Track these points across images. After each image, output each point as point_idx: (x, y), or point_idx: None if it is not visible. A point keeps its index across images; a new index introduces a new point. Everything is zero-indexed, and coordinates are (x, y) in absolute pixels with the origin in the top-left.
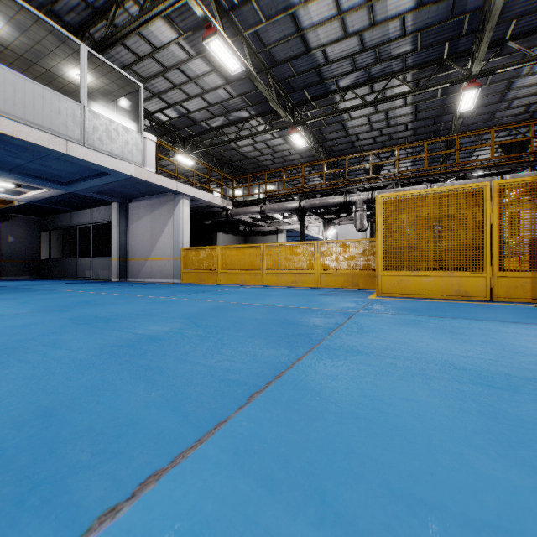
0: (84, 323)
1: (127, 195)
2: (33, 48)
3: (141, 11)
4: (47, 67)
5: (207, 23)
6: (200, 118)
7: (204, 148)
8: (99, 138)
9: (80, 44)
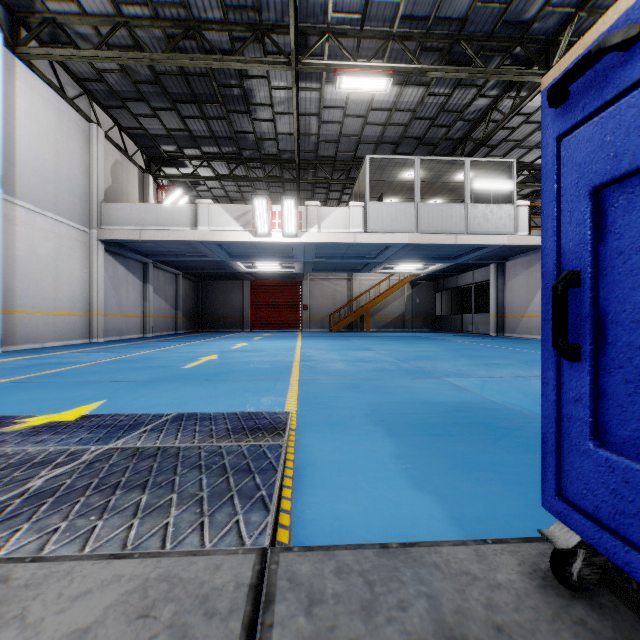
0: (467, 356)
1: (503, 256)
2: (435, 175)
3: (511, 108)
4: (443, 181)
5: None
6: None
7: None
8: (477, 224)
9: (464, 159)
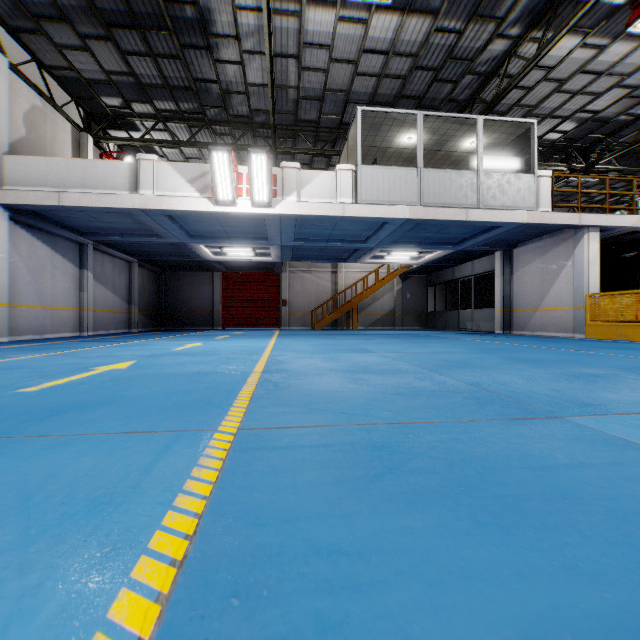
0: (520, 361)
1: (512, 241)
2: (439, 141)
3: (537, 48)
4: (446, 149)
5: (633, 4)
6: (614, 112)
7: (620, 150)
8: (492, 196)
9: (477, 117)
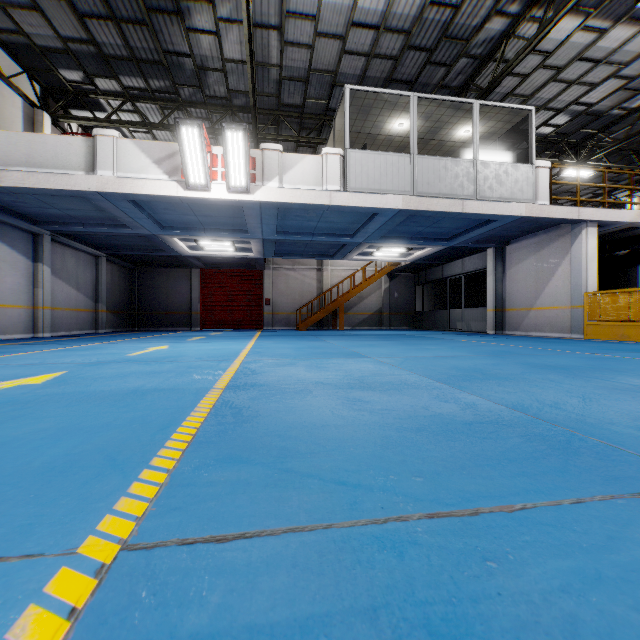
0: (544, 368)
1: (506, 237)
2: (431, 128)
3: (539, 26)
4: (439, 138)
5: None
6: (608, 106)
7: (612, 145)
8: (489, 187)
9: (473, 102)
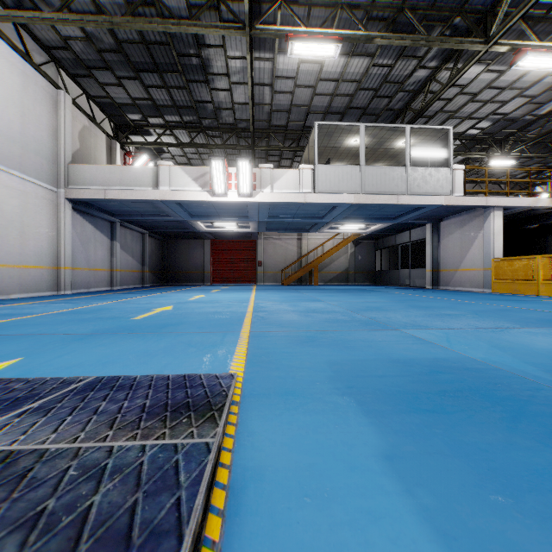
0: (415, 307)
1: (439, 216)
2: (378, 142)
3: (449, 77)
4: (385, 147)
5: (514, 50)
6: (521, 114)
7: (527, 142)
8: (417, 185)
9: (405, 126)
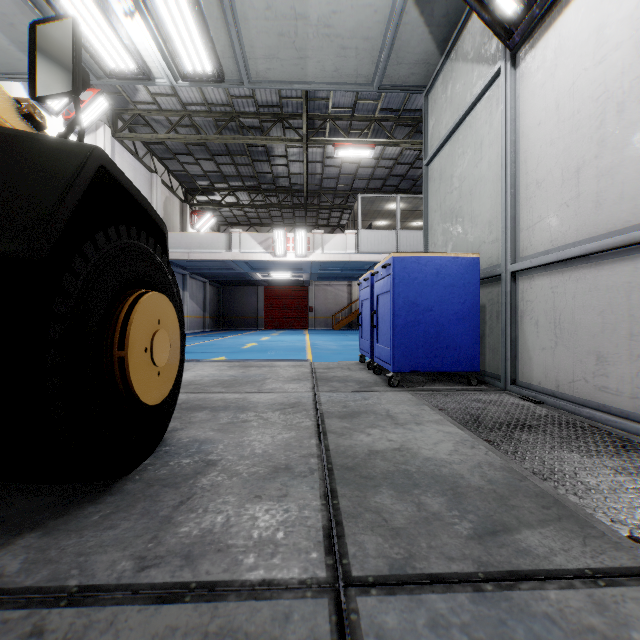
0: None
1: None
2: (414, 206)
3: None
4: (421, 210)
5: None
6: None
7: None
8: None
9: None
